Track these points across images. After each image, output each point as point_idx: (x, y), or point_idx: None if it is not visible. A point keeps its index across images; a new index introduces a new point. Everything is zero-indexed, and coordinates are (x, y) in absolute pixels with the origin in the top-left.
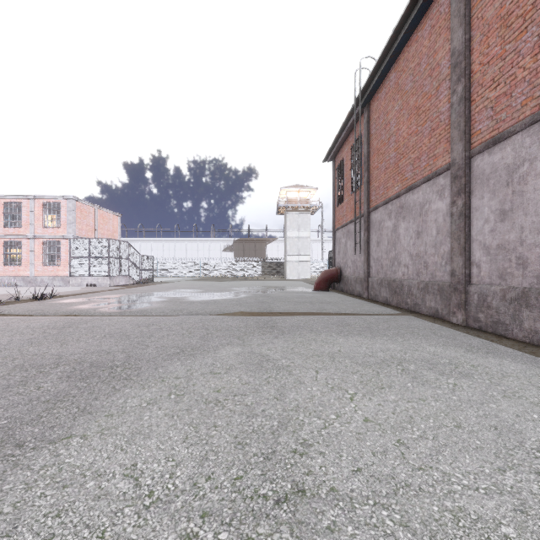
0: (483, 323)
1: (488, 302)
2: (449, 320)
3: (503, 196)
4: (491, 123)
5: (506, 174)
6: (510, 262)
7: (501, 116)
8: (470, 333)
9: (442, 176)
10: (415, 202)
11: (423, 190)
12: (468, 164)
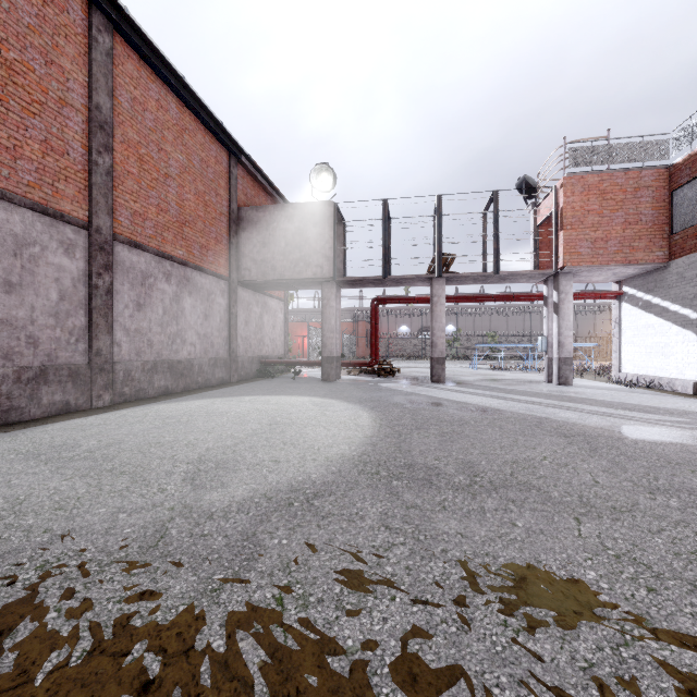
0: None
1: None
2: None
3: None
4: None
5: None
6: None
7: None
8: None
9: None
10: None
11: None
12: None
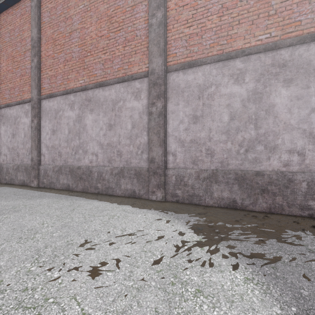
0: (46, 184)
1: (48, 173)
2: (30, 185)
3: (54, 123)
4: (49, 86)
5: (55, 113)
6: (56, 154)
7: (53, 85)
8: (38, 190)
9: (27, 104)
10: (11, 115)
11: (17, 109)
12: (40, 103)
